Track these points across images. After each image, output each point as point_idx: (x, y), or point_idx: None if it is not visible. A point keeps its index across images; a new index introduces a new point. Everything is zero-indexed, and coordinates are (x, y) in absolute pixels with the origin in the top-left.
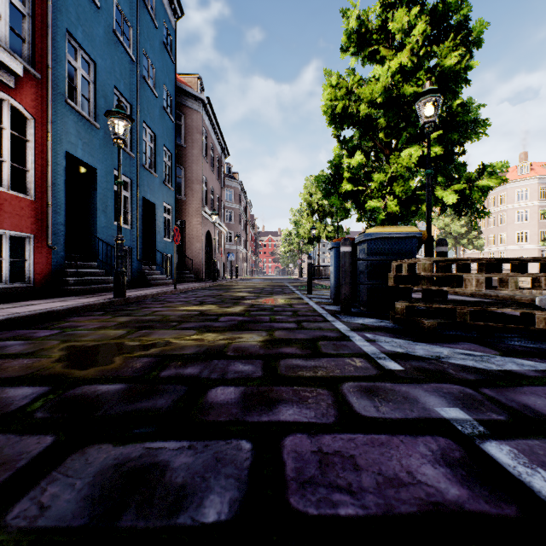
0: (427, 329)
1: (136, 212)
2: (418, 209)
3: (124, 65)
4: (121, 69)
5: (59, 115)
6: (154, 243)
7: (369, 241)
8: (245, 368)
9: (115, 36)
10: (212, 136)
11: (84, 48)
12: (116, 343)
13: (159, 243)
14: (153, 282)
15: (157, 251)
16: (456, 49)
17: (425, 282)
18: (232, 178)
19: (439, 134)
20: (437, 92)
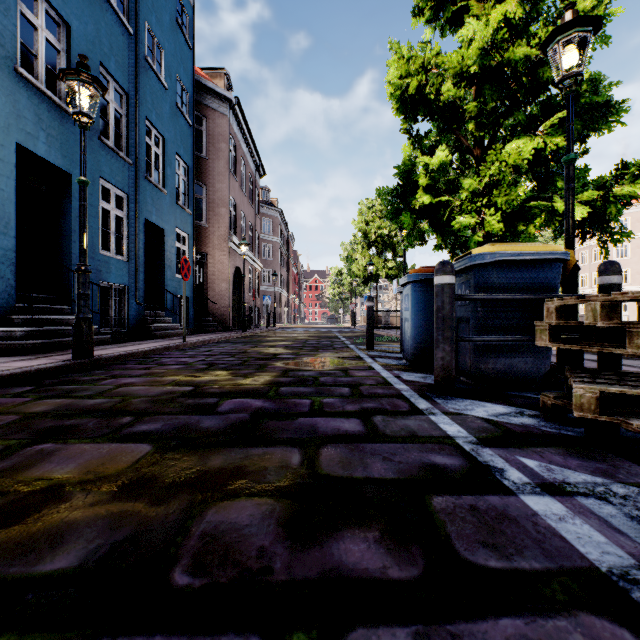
0: None
1: (134, 239)
2: (521, 231)
3: (117, 37)
4: (111, 41)
5: (4, 89)
6: (163, 281)
7: (480, 268)
8: None
9: None
10: (243, 147)
11: None
12: None
13: (169, 281)
14: (159, 333)
15: (167, 291)
16: None
17: None
18: (270, 205)
19: (554, 124)
20: (587, 24)
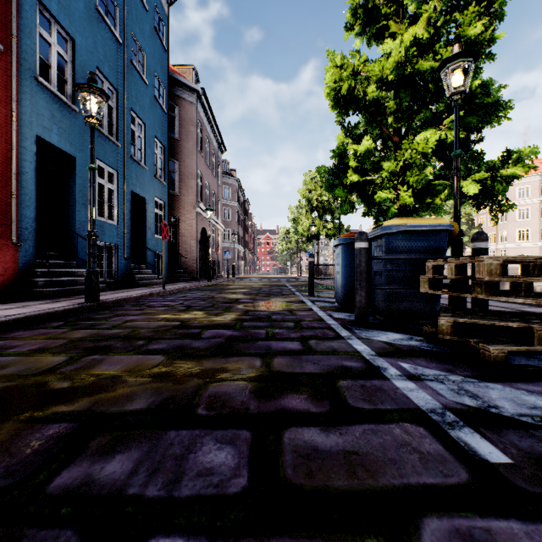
0: (494, 359)
1: (122, 207)
2: (431, 202)
3: (109, 46)
4: (105, 50)
5: (28, 94)
6: (144, 240)
7: (388, 236)
8: (219, 457)
9: (98, 13)
10: (208, 129)
11: (60, 21)
12: (35, 384)
13: (149, 240)
14: (142, 282)
15: (147, 248)
16: (479, 18)
17: (482, 290)
18: (229, 175)
19: None
20: (469, 56)
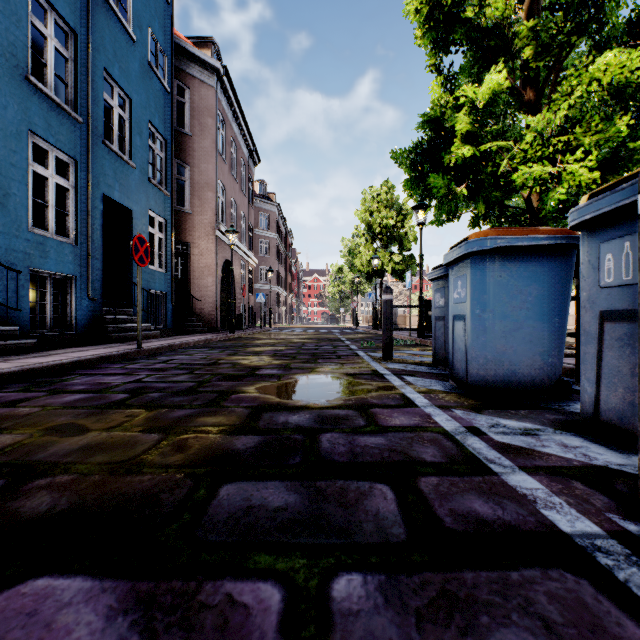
0: None
1: (86, 217)
2: None
3: None
4: None
5: None
6: (130, 272)
7: None
8: None
9: None
10: (234, 128)
11: None
12: None
13: None
14: (119, 335)
15: (135, 285)
16: None
17: None
18: (267, 199)
19: None
20: None
